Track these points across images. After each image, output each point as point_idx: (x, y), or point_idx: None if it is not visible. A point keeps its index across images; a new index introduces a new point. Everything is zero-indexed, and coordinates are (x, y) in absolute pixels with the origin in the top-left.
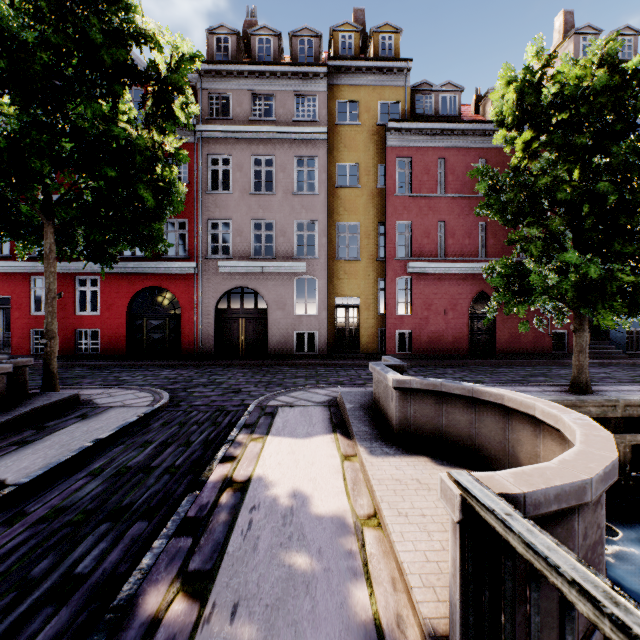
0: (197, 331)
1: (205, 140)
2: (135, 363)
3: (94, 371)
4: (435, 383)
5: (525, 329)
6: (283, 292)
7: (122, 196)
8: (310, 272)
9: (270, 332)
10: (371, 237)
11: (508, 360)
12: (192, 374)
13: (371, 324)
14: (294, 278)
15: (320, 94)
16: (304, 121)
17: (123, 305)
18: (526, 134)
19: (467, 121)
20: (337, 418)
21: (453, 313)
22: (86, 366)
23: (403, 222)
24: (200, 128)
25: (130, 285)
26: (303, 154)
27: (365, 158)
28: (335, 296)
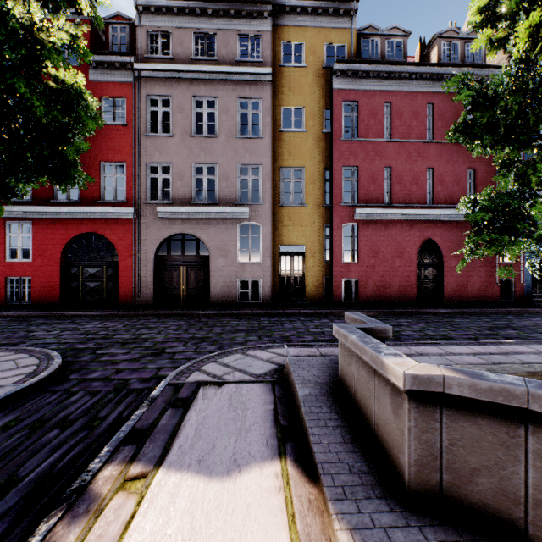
0: (135, 279)
1: (144, 80)
2: (64, 314)
3: (11, 323)
4: (511, 389)
5: (509, 276)
6: (226, 239)
7: (8, 105)
8: (254, 218)
9: (212, 280)
10: (316, 183)
11: (458, 309)
12: (119, 327)
13: (316, 272)
14: (237, 224)
15: (264, 34)
16: (247, 62)
17: (57, 252)
18: (535, 15)
19: (415, 63)
20: (285, 412)
21: (400, 261)
22: (10, 317)
23: (349, 167)
24: (138, 66)
25: (64, 231)
26: (246, 96)
27: (310, 101)
28: (280, 243)
